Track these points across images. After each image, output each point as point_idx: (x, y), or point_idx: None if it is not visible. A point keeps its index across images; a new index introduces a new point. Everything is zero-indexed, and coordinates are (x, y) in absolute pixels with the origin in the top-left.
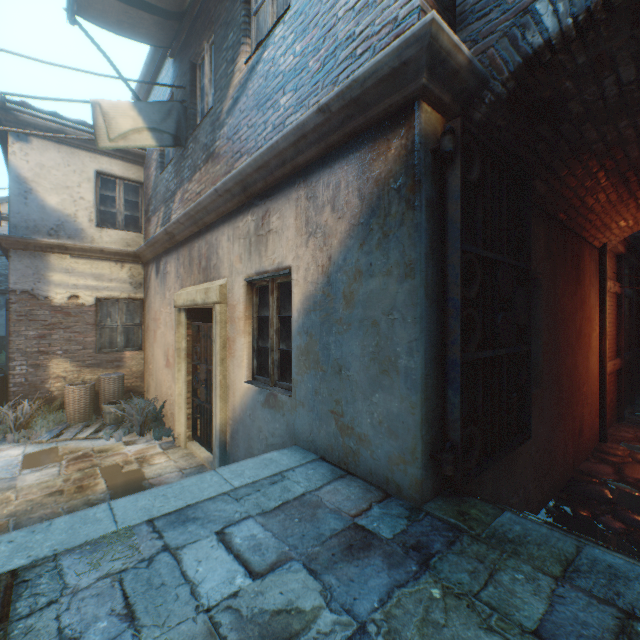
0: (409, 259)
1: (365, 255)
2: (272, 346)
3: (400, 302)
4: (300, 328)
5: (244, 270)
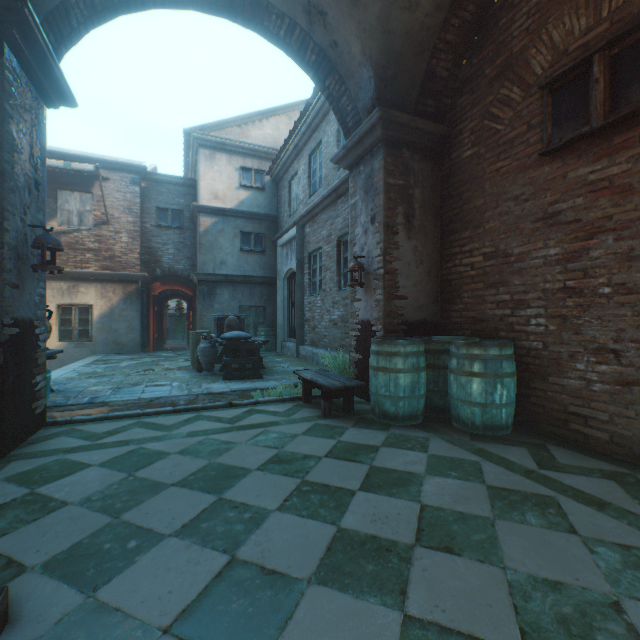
0: (138, 309)
1: (126, 306)
2: (77, 328)
3: (136, 316)
4: (99, 322)
5: (58, 301)
